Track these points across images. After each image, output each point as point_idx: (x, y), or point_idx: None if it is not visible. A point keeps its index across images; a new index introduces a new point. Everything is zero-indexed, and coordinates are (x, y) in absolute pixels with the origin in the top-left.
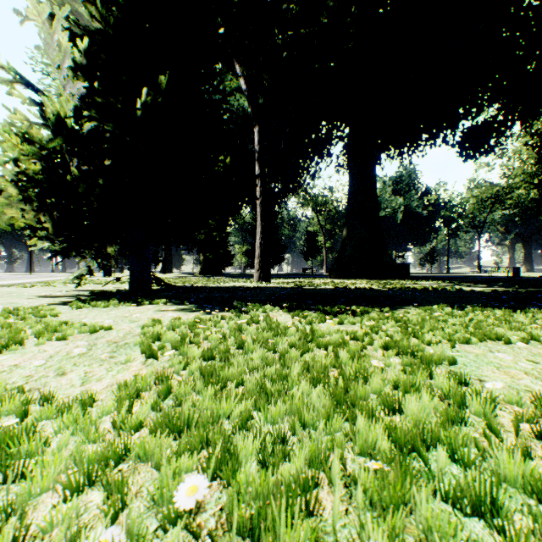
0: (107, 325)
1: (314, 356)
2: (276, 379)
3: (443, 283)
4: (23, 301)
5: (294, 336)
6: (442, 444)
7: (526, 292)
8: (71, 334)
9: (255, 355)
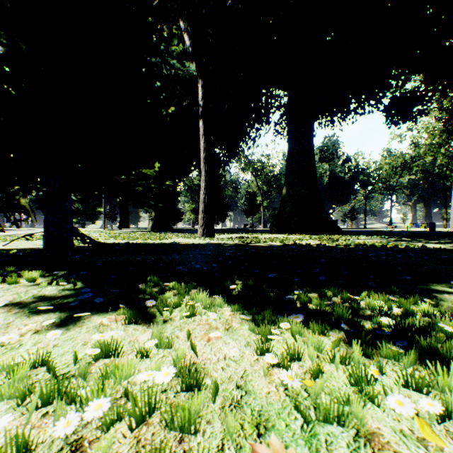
0: None
1: None
2: None
3: (384, 238)
4: None
5: None
6: None
7: None
8: None
9: None
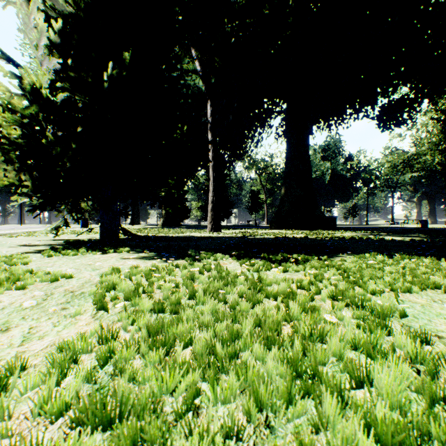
0: (69, 274)
1: (265, 308)
2: (227, 339)
3: (366, 233)
4: (3, 249)
5: (243, 285)
6: (433, 438)
7: (439, 241)
8: (32, 283)
9: (205, 307)
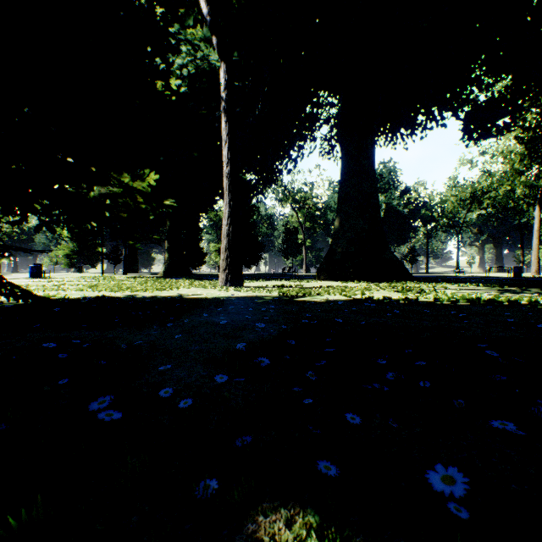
0: None
1: None
2: None
3: (479, 287)
4: None
5: None
6: None
7: None
8: None
9: None
